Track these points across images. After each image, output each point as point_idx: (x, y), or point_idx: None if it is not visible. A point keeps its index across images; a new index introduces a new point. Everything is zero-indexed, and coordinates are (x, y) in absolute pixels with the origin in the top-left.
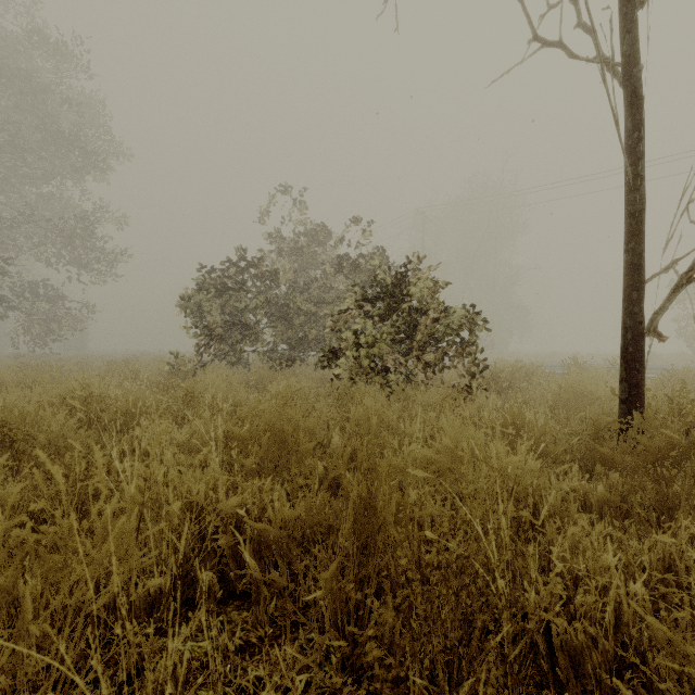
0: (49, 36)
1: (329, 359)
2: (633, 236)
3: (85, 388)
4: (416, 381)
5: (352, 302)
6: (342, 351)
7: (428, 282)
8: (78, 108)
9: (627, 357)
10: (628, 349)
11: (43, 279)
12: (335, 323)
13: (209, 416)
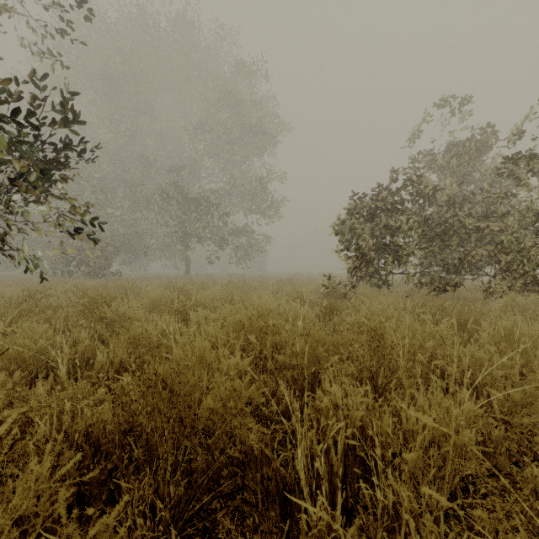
0: (245, 64)
1: None
2: None
3: (261, 315)
4: None
5: None
6: None
7: None
8: (260, 106)
9: None
10: None
11: (243, 226)
12: None
13: (448, 405)
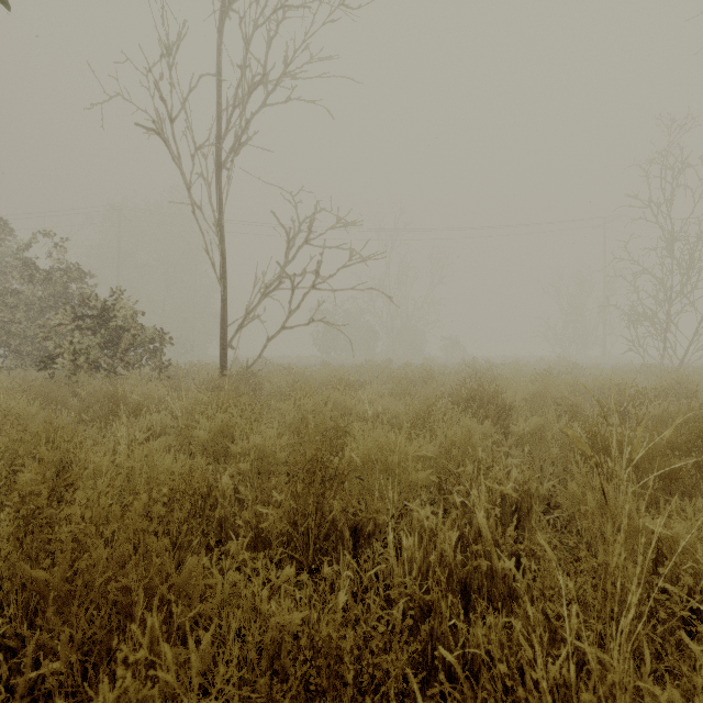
0: None
1: (42, 361)
2: (223, 309)
3: None
4: (120, 375)
5: (63, 318)
6: (55, 355)
7: (130, 311)
8: None
9: (221, 356)
10: (221, 353)
11: None
12: (45, 333)
13: None
